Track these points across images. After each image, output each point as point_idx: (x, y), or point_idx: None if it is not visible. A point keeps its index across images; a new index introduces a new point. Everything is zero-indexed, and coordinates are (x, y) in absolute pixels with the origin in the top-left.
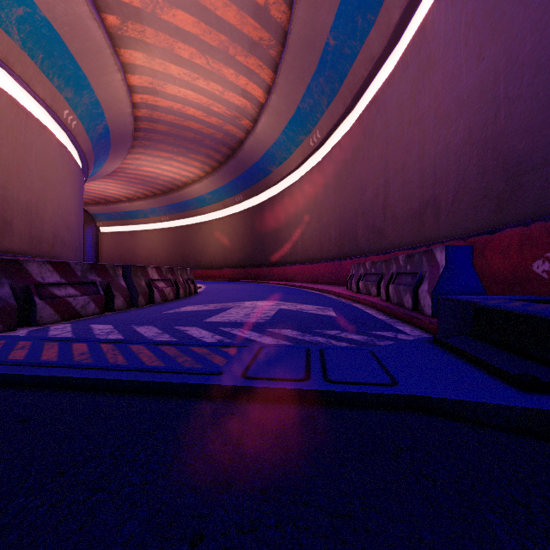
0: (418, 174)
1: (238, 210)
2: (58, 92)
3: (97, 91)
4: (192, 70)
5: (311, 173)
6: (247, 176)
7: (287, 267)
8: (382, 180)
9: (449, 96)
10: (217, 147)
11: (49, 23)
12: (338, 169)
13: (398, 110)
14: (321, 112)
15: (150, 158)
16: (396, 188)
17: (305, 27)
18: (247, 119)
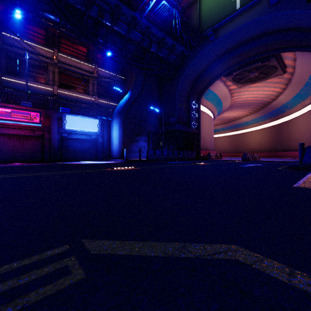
0: None
1: (266, 126)
2: (216, 110)
3: (223, 105)
4: (252, 91)
5: (306, 114)
6: (272, 113)
7: (294, 152)
8: None
9: None
10: (258, 105)
11: (220, 99)
12: None
13: None
14: (309, 95)
15: (228, 112)
16: None
17: (297, 79)
18: (273, 96)
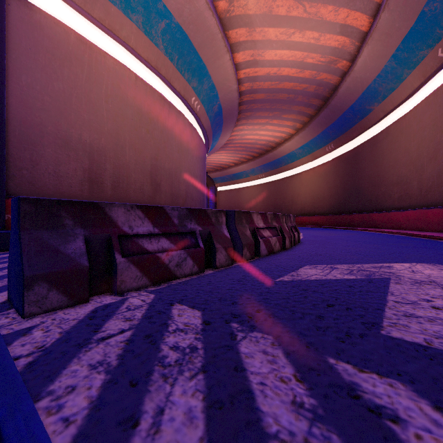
0: None
1: (328, 160)
2: (188, 84)
3: (213, 76)
4: (288, 27)
5: (437, 93)
6: (340, 123)
7: (395, 213)
8: None
9: None
10: (309, 101)
11: (180, 27)
12: None
13: None
14: None
15: (251, 127)
16: None
17: None
18: (343, 60)
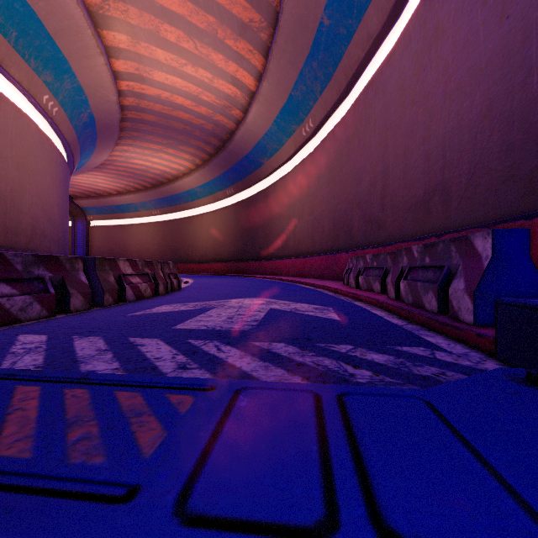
0: (423, 157)
1: (229, 204)
2: (36, 75)
3: (79, 76)
4: (179, 56)
5: (303, 164)
6: (238, 169)
7: (278, 261)
8: (381, 167)
9: (461, 67)
10: (208, 138)
11: None
12: (331, 159)
13: (399, 90)
14: (314, 99)
15: (139, 150)
16: (397, 175)
17: (298, 5)
18: (237, 109)
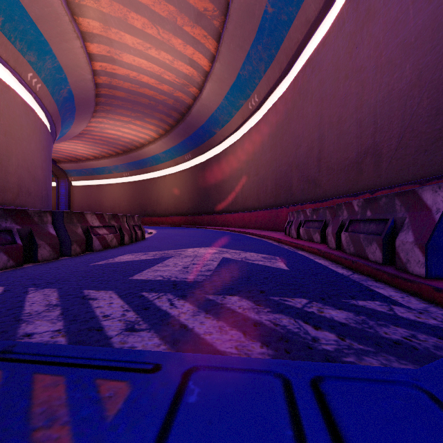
0: (356, 124)
1: (187, 167)
2: (21, 55)
3: (59, 57)
4: (144, 40)
5: (250, 133)
6: (195, 137)
7: (229, 215)
8: (317, 134)
9: (392, 43)
10: (169, 112)
11: None
12: (274, 128)
13: (333, 67)
14: (259, 77)
15: (112, 122)
16: (331, 140)
17: None
18: (194, 87)
